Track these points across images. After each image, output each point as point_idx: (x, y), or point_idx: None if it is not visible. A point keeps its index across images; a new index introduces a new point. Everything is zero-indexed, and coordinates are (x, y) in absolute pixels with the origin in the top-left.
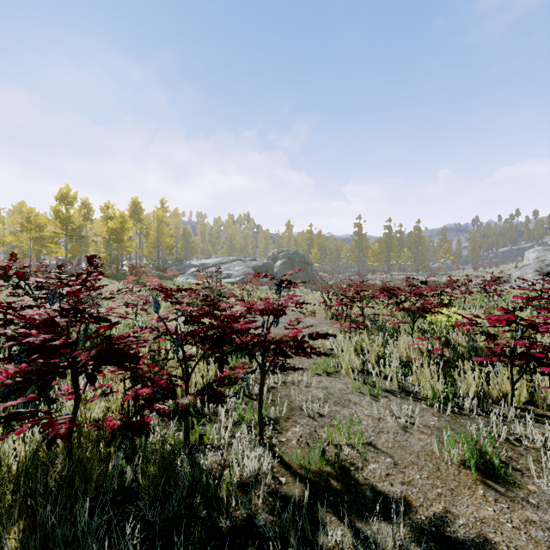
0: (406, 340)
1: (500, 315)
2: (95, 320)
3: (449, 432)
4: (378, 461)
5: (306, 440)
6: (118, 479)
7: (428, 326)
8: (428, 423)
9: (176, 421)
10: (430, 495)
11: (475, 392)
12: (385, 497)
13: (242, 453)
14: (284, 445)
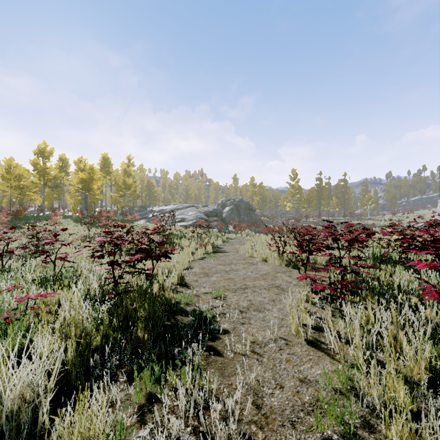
0: None
1: None
2: None
3: None
4: None
5: None
6: None
7: None
8: None
9: None
10: None
11: None
12: None
13: None
14: None
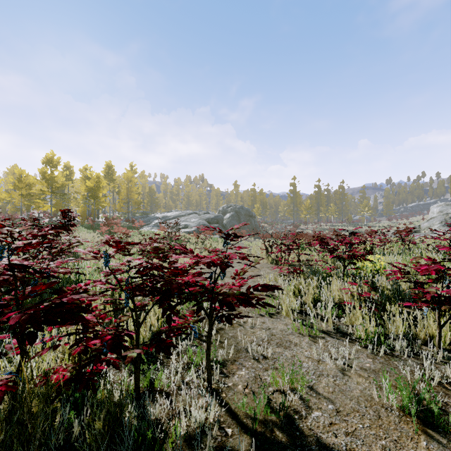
0: (339, 284)
1: (428, 265)
2: (42, 275)
3: (388, 379)
4: (321, 407)
5: (251, 389)
6: (64, 434)
7: (355, 271)
8: (364, 365)
9: (130, 365)
10: (374, 448)
11: (403, 333)
12: (330, 450)
13: (190, 403)
14: (230, 390)
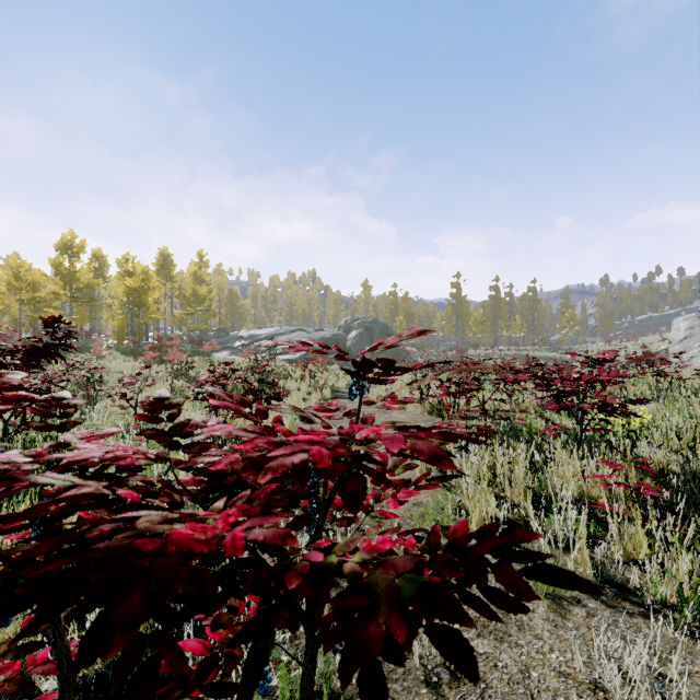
0: (577, 463)
1: None
2: None
3: None
4: None
5: None
6: None
7: (593, 432)
8: None
9: None
10: None
11: None
12: None
13: None
14: None
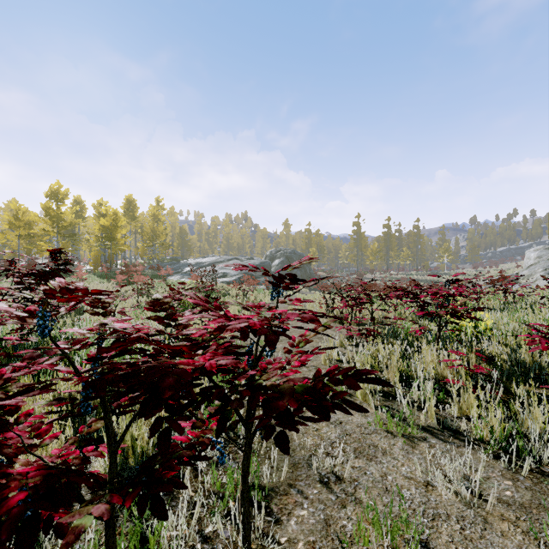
0: (434, 353)
1: None
2: None
3: None
4: None
5: None
6: None
7: (451, 333)
8: (502, 493)
9: None
10: None
11: (543, 430)
12: None
13: None
14: None
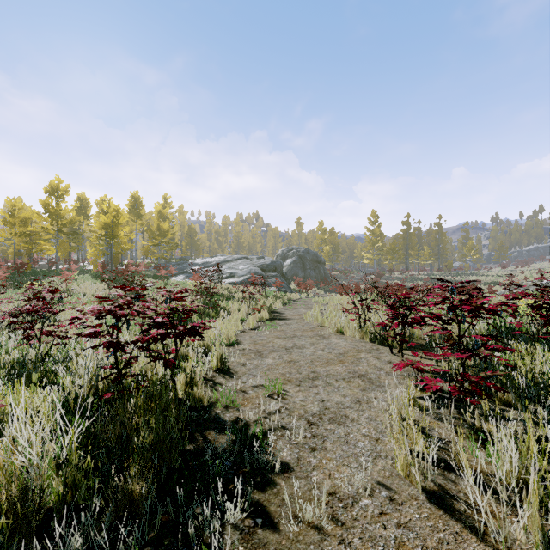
0: None
1: None
2: None
3: None
4: None
5: None
6: None
7: None
8: None
9: None
10: None
11: None
12: None
13: None
14: None
